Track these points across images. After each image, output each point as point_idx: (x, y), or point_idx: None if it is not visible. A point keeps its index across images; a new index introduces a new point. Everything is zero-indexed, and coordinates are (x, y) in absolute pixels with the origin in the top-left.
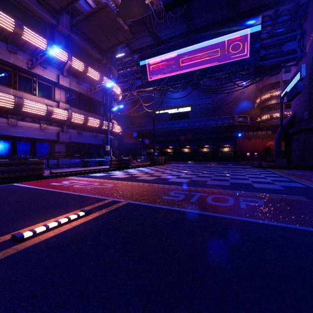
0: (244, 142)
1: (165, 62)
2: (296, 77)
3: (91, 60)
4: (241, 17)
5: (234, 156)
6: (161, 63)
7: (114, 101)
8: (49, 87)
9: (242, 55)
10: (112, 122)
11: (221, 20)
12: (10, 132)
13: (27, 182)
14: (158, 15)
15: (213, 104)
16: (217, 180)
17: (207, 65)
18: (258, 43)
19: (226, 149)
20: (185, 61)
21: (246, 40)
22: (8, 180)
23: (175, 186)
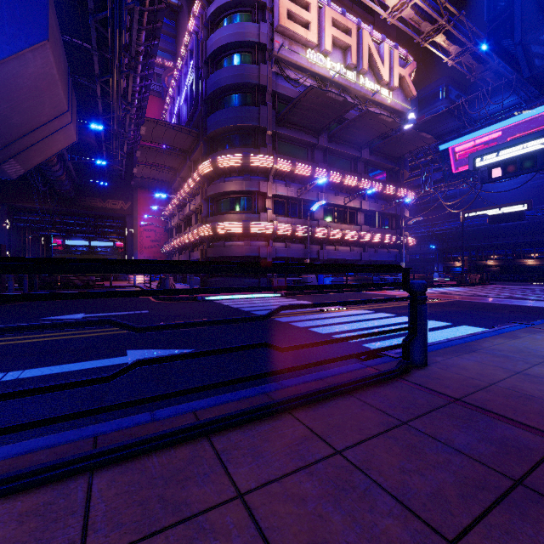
0: None
1: (481, 145)
2: None
3: (383, 172)
4: None
5: None
6: (475, 148)
7: (406, 210)
8: (352, 213)
9: None
10: (406, 236)
11: None
12: (335, 256)
13: (368, 292)
14: (470, 101)
15: None
16: (543, 298)
17: None
18: None
19: None
20: None
21: None
22: (359, 289)
23: (491, 298)
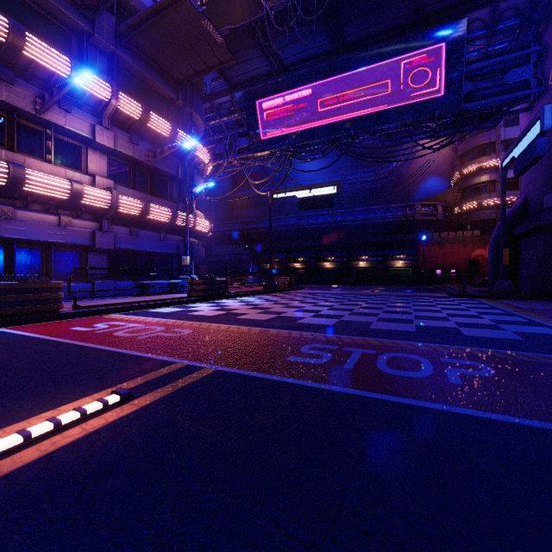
0: (432, 250)
1: (291, 105)
2: (532, 129)
3: (156, 100)
4: (430, 22)
5: (414, 276)
6: (284, 107)
7: (197, 176)
8: (76, 148)
9: (431, 92)
10: (194, 214)
11: (393, 28)
12: None
13: (26, 326)
14: (278, 19)
15: (377, 182)
16: (390, 320)
17: (367, 111)
18: (461, 70)
19: (400, 263)
20: (326, 104)
21: (438, 65)
22: None
23: (311, 333)
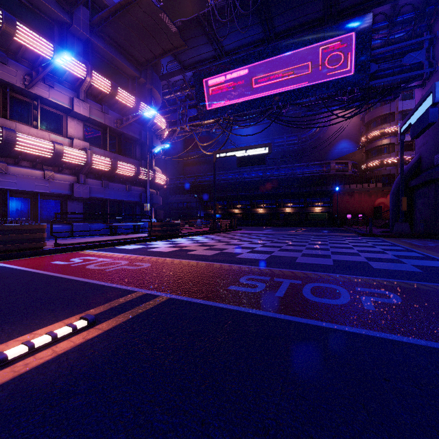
0: (344, 198)
1: (231, 82)
2: (426, 101)
3: (123, 78)
4: (343, 15)
5: (329, 219)
6: (225, 84)
7: (156, 139)
8: (58, 116)
9: (343, 72)
10: (153, 170)
11: (313, 20)
12: None
13: (15, 260)
14: (220, 13)
15: (300, 145)
16: (312, 255)
17: (292, 87)
18: (368, 54)
19: (318, 209)
20: (260, 81)
21: (349, 50)
22: None
23: (248, 266)
